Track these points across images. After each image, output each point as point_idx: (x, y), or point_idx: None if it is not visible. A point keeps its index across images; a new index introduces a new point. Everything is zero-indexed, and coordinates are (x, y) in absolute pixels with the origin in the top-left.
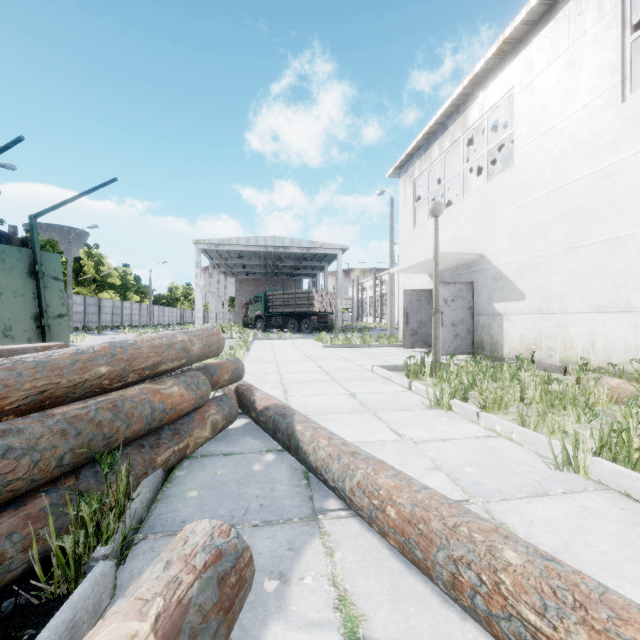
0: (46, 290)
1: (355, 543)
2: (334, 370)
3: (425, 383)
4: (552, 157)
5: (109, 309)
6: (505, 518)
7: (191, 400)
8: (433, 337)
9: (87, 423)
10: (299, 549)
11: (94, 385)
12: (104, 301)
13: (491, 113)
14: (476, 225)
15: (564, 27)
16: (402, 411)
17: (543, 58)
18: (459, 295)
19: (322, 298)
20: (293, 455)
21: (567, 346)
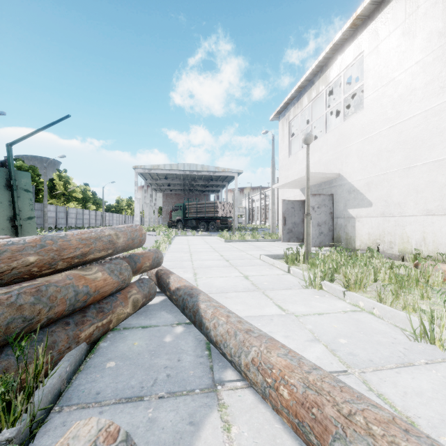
0: (19, 199)
1: (250, 416)
2: (232, 258)
3: (300, 268)
4: (392, 101)
5: (74, 215)
6: (381, 389)
7: (114, 283)
8: (305, 233)
9: (6, 307)
10: (199, 423)
11: (22, 272)
12: (70, 209)
13: (346, 71)
14: (335, 153)
15: (402, 5)
16: (284, 290)
17: (386, 29)
18: (323, 203)
19: (224, 207)
20: (197, 329)
21: (404, 240)
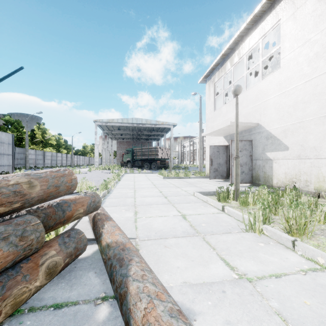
0: None
1: None
2: (170, 194)
3: (231, 205)
4: (308, 59)
5: (49, 157)
6: None
7: (5, 257)
8: (235, 174)
9: None
10: None
11: None
12: (46, 153)
13: (264, 38)
14: (254, 106)
15: None
16: (224, 234)
17: None
18: (244, 148)
19: (162, 151)
20: (124, 325)
21: (320, 179)
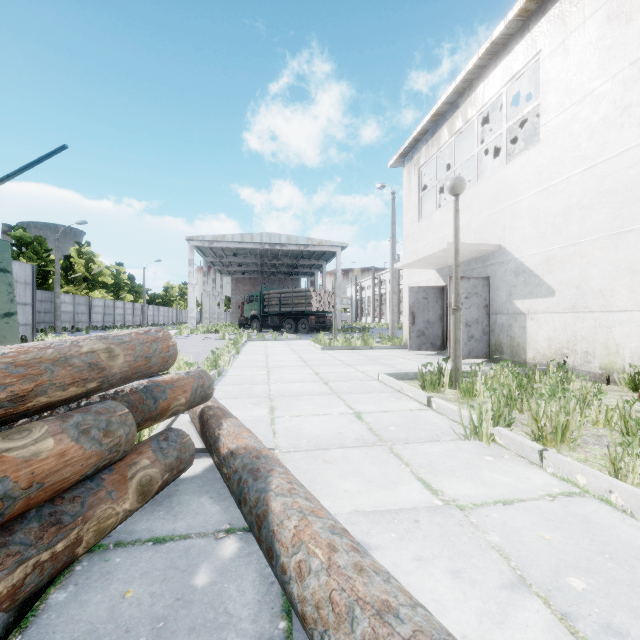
0: None
1: None
2: (333, 378)
3: (445, 397)
4: (590, 128)
5: (100, 309)
6: None
7: (87, 458)
8: (453, 340)
9: None
10: None
11: None
12: (95, 300)
13: (511, 85)
14: (493, 213)
15: None
16: (427, 443)
17: (578, 13)
18: (474, 292)
19: (320, 297)
20: (265, 558)
21: (610, 350)
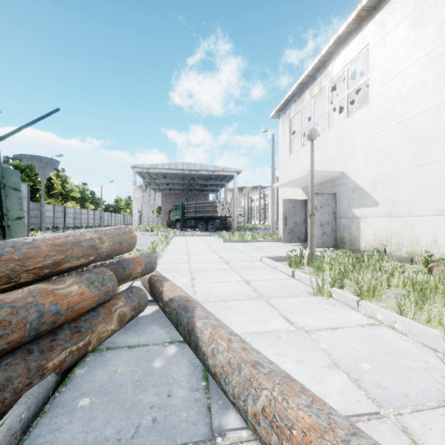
0: (7, 198)
1: None
2: (232, 260)
3: (304, 271)
4: (400, 95)
5: (72, 214)
6: (428, 442)
7: (93, 297)
8: (310, 235)
9: None
10: None
11: None
12: (68, 209)
13: (350, 65)
14: (338, 150)
15: None
16: (290, 298)
17: (393, 19)
18: (326, 203)
19: (223, 206)
20: (193, 352)
21: (413, 242)
